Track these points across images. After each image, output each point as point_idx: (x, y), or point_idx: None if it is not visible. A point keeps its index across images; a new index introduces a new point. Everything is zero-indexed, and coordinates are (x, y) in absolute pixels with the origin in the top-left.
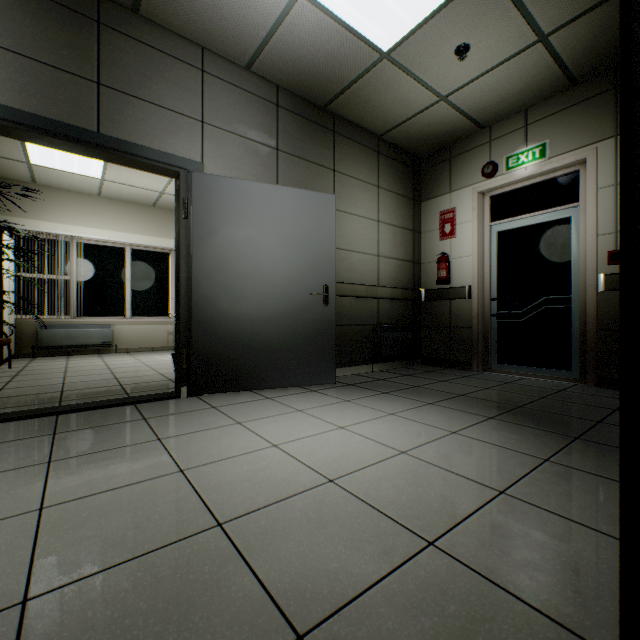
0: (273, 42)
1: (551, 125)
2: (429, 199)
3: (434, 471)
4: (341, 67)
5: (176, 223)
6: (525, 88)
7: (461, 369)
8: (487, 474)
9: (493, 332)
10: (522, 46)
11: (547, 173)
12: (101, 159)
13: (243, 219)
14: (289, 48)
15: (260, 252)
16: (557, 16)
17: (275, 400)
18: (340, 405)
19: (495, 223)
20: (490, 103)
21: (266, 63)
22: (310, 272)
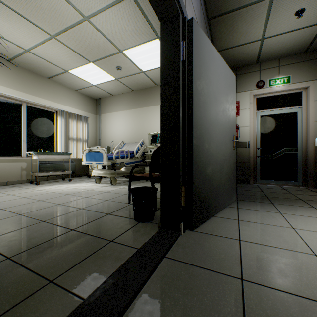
0: None
1: (292, 68)
2: None
3: None
4: None
5: (165, 64)
6: (291, 47)
7: (243, 183)
8: None
9: (258, 164)
10: (316, 22)
11: (287, 90)
12: None
13: (212, 76)
14: None
15: (217, 105)
16: None
17: (249, 221)
18: (292, 217)
19: (259, 111)
20: (273, 50)
21: None
22: (230, 125)
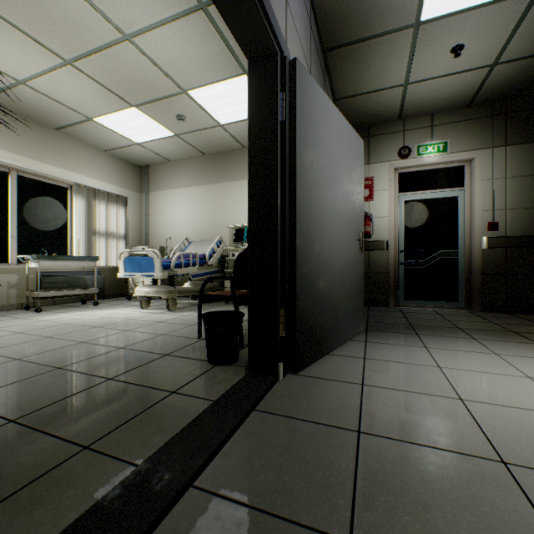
0: None
1: (450, 130)
2: None
3: None
4: (379, 16)
5: (256, 125)
6: (448, 98)
7: (379, 306)
8: None
9: (401, 276)
10: (481, 65)
11: (444, 163)
12: None
13: (326, 143)
14: None
15: (334, 187)
16: (515, 52)
17: (379, 359)
18: (440, 353)
19: (403, 194)
20: (423, 101)
21: None
22: (355, 217)
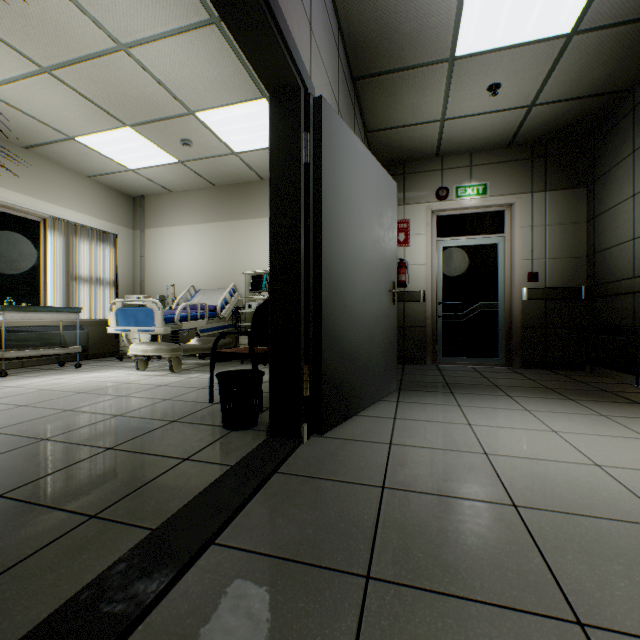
0: None
1: (490, 171)
2: None
3: None
4: (413, 48)
5: (277, 166)
6: (488, 137)
7: (416, 364)
8: None
9: (439, 330)
10: (519, 105)
11: (484, 207)
12: None
13: (354, 186)
14: None
15: (363, 234)
16: (551, 95)
17: (410, 419)
18: (473, 411)
19: (442, 239)
20: (461, 138)
21: None
22: (386, 265)
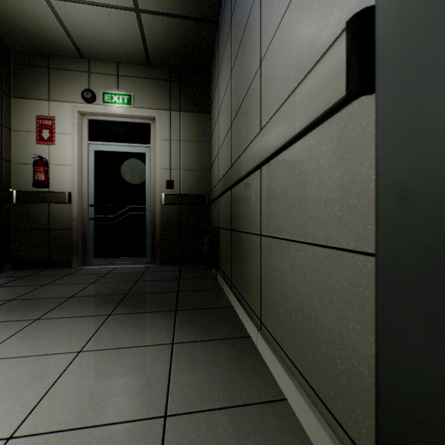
0: None
1: (135, 84)
2: (23, 98)
3: (76, 444)
4: None
5: None
6: (120, 44)
7: (62, 268)
8: (141, 397)
9: (92, 232)
10: (123, 4)
11: (132, 117)
12: None
13: None
14: None
15: None
16: (149, 0)
17: None
18: None
19: (93, 143)
20: (92, 37)
21: None
22: None
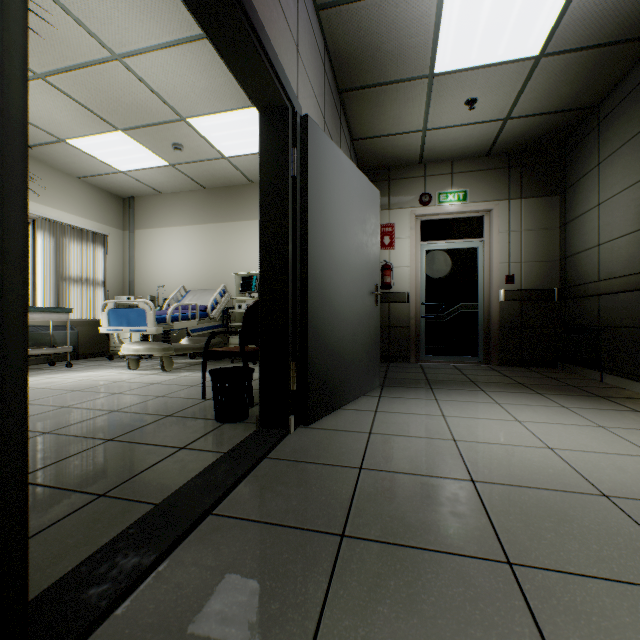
0: (372, 2)
1: (470, 179)
2: None
3: None
4: (394, 64)
5: (267, 178)
6: (467, 146)
7: (400, 362)
8: None
9: (423, 330)
10: (495, 118)
11: (464, 213)
12: (212, 31)
13: (338, 196)
14: (378, 18)
15: (347, 240)
16: (524, 110)
17: (390, 412)
18: (448, 404)
19: (425, 243)
20: (442, 147)
21: (342, 16)
22: (369, 269)
